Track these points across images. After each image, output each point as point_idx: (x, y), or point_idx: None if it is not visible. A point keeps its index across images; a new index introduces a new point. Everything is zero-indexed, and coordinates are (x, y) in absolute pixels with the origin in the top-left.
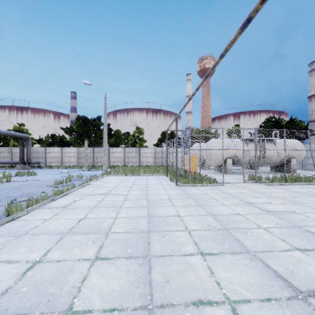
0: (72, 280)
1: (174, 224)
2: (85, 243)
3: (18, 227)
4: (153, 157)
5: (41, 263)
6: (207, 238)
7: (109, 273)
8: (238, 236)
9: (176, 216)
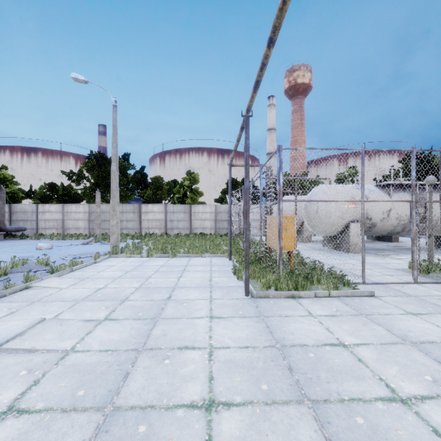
0: None
1: None
2: None
3: None
4: (214, 220)
5: None
6: None
7: None
8: None
9: None
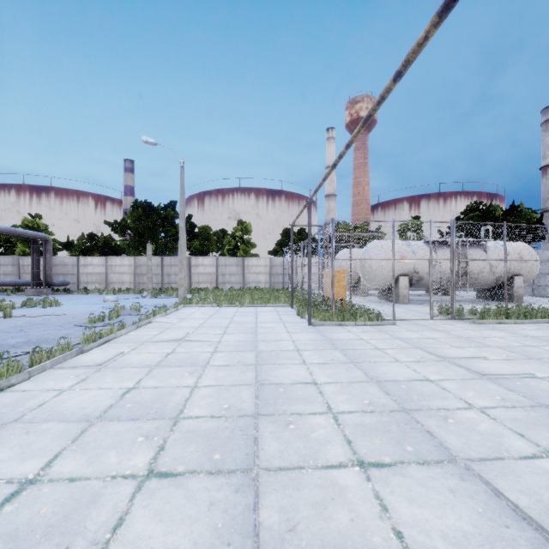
0: (93, 525)
1: (305, 399)
2: (130, 441)
3: (7, 405)
4: (268, 274)
5: (37, 484)
6: (371, 430)
7: (171, 508)
8: (431, 424)
9: (310, 383)
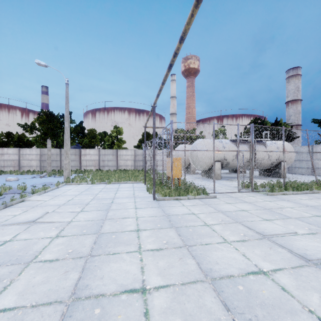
0: None
1: None
2: None
3: None
4: (133, 160)
5: None
6: None
7: None
8: None
9: (137, 291)
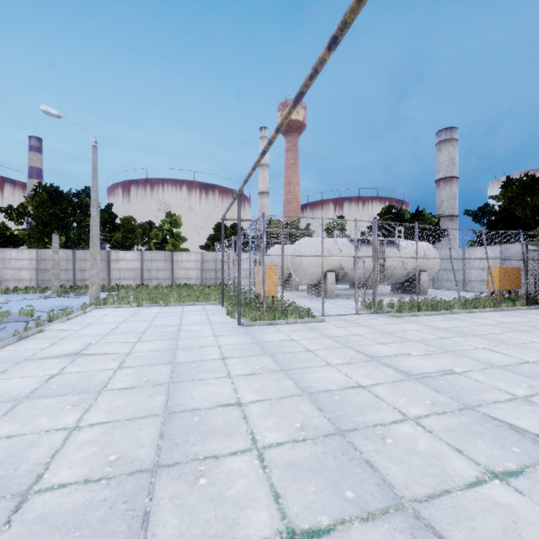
0: None
1: (225, 431)
2: None
3: None
4: (200, 270)
5: None
6: (304, 470)
7: None
8: (370, 450)
9: (233, 405)
